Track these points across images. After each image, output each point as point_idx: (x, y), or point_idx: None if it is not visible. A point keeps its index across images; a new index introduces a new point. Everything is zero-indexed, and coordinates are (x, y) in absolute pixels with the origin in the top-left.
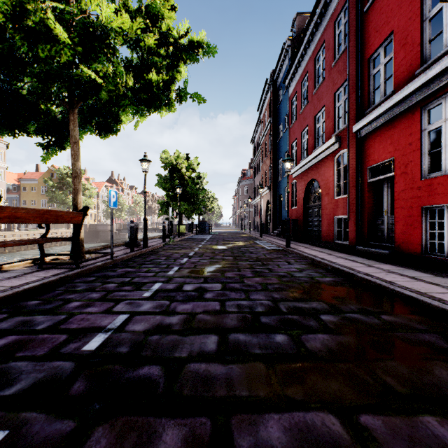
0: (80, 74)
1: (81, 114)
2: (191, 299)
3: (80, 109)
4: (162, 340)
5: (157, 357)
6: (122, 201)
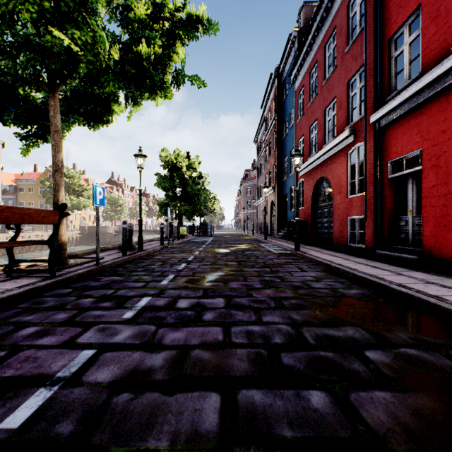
0: (52, 41)
1: (65, 100)
2: (185, 322)
3: (66, 96)
4: (133, 404)
5: (116, 448)
6: (121, 203)
